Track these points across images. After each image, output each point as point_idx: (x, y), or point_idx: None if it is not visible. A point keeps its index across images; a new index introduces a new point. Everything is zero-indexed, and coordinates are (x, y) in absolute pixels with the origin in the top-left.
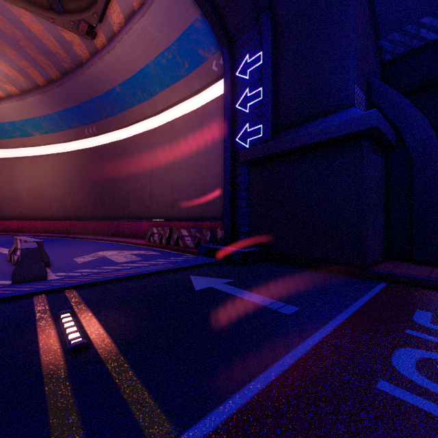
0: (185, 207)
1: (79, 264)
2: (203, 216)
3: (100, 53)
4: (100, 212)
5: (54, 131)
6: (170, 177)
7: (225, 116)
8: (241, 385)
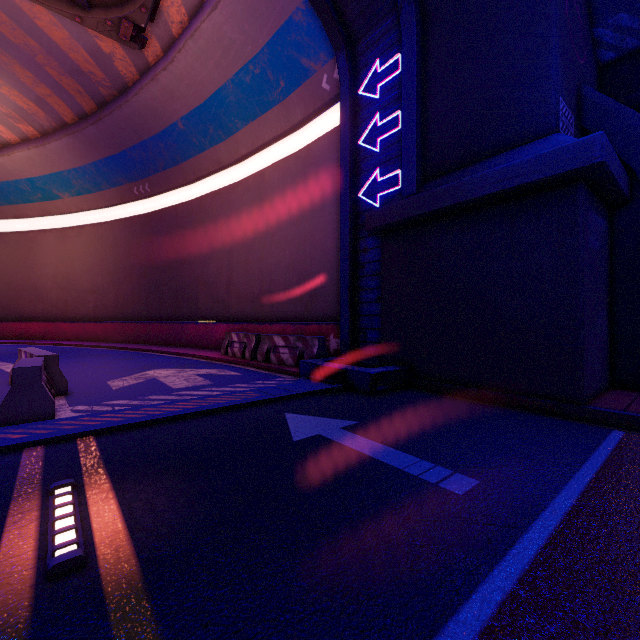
0: (281, 302)
1: (113, 391)
2: (308, 316)
3: (154, 71)
4: (155, 310)
5: (90, 191)
6: (258, 257)
7: (342, 158)
8: None
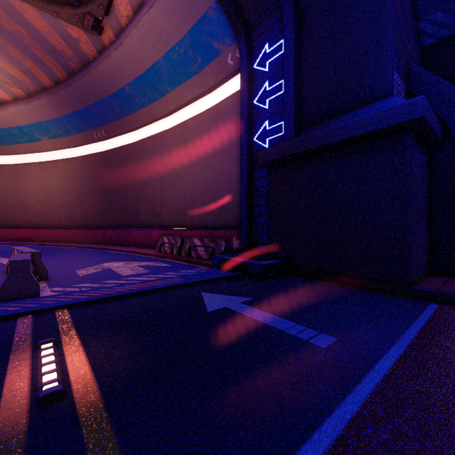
0: (198, 215)
1: (80, 277)
2: (217, 224)
3: (108, 50)
4: (109, 220)
5: (62, 136)
6: (182, 182)
7: (242, 113)
8: None
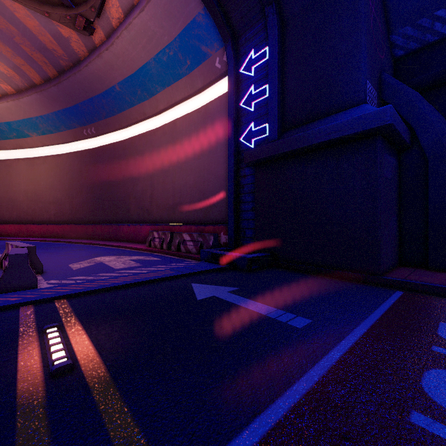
0: (187, 211)
1: (74, 271)
2: (206, 220)
3: (99, 50)
4: (99, 216)
5: (51, 132)
6: (172, 179)
7: (229, 114)
8: (250, 419)
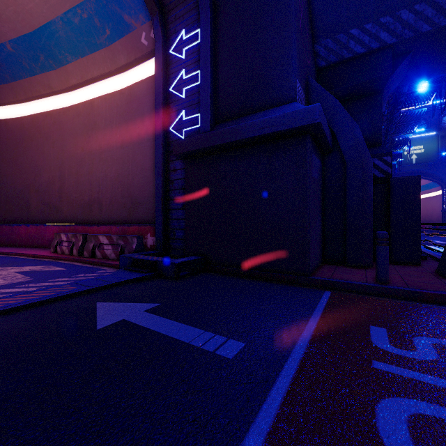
0: (108, 208)
1: None
2: (131, 219)
3: None
4: None
5: None
6: (88, 170)
7: (156, 99)
8: None
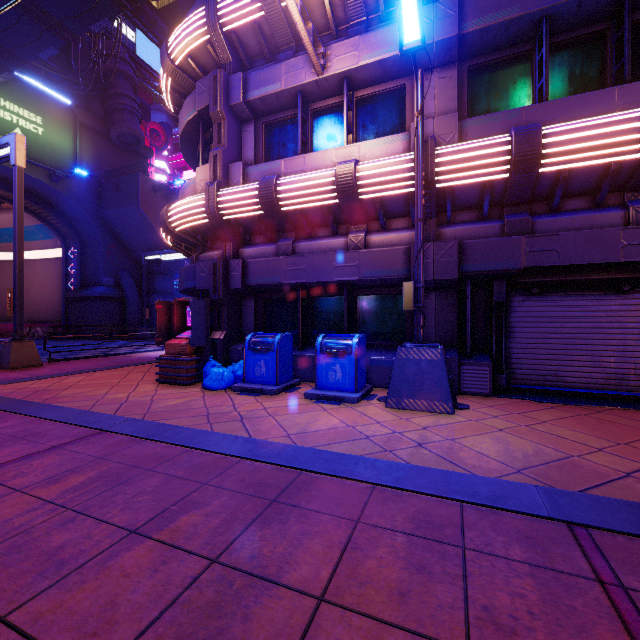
0: (44, 315)
1: None
2: (55, 320)
3: None
4: None
5: None
6: (33, 295)
7: (63, 272)
8: None
